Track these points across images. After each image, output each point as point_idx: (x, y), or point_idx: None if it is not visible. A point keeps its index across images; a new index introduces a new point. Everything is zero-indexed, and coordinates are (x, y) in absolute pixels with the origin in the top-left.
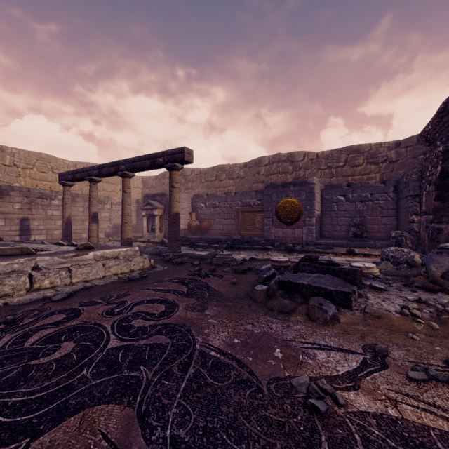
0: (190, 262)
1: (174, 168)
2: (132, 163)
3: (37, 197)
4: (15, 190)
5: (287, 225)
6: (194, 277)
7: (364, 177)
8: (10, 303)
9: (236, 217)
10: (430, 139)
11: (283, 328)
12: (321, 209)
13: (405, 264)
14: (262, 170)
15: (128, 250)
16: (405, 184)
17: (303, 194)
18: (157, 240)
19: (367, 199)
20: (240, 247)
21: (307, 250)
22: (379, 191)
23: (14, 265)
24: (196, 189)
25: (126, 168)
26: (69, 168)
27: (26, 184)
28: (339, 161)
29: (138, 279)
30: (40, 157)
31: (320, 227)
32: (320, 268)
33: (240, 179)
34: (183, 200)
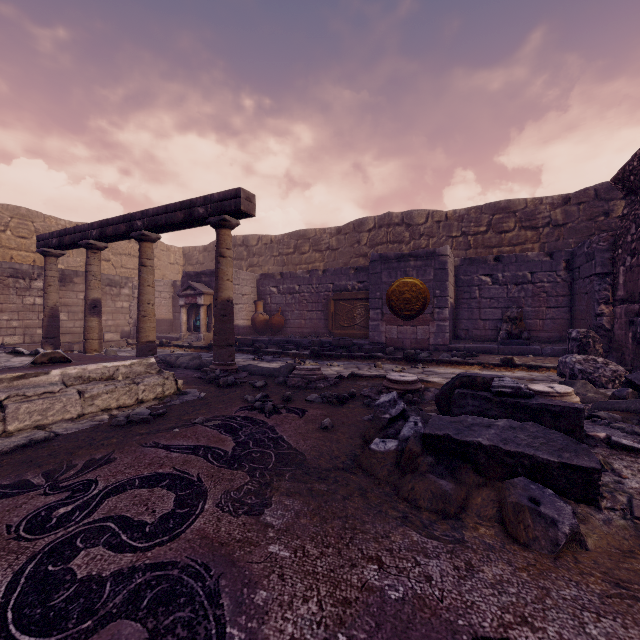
0: (249, 383)
1: (223, 223)
2: (155, 217)
3: (7, 275)
4: None
5: (405, 320)
6: (252, 414)
7: (516, 249)
8: None
9: (325, 307)
10: (635, 183)
11: (459, 578)
12: (455, 296)
13: (624, 386)
14: (364, 237)
15: (134, 363)
16: (586, 256)
17: (430, 272)
18: (203, 343)
19: (526, 281)
20: (333, 354)
21: (439, 360)
22: (543, 268)
23: None
24: (264, 267)
25: (145, 225)
26: None
27: None
28: (479, 225)
29: (146, 420)
30: (17, 213)
31: (453, 323)
32: (497, 402)
33: (332, 251)
34: (244, 282)
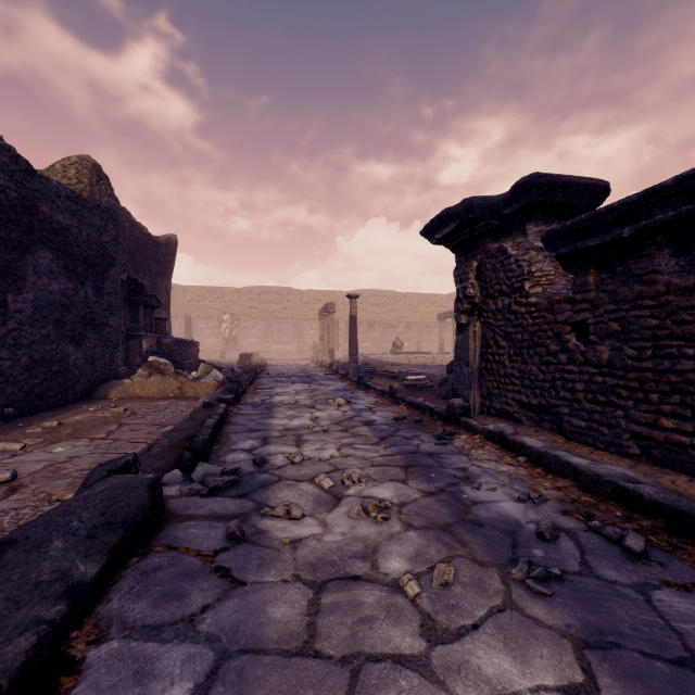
0: None
1: None
2: None
3: (425, 327)
4: (414, 324)
5: None
6: None
7: None
8: (428, 365)
9: None
10: None
11: None
12: None
13: None
14: None
15: None
16: None
17: None
18: None
19: None
20: None
21: None
22: None
23: (428, 356)
24: None
25: None
26: (443, 300)
27: (417, 317)
28: None
29: None
30: (425, 297)
31: None
32: None
33: None
34: None
